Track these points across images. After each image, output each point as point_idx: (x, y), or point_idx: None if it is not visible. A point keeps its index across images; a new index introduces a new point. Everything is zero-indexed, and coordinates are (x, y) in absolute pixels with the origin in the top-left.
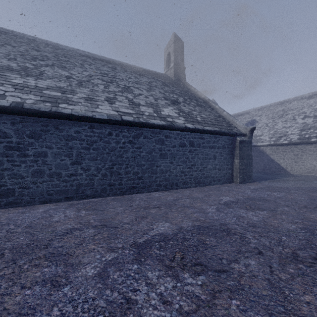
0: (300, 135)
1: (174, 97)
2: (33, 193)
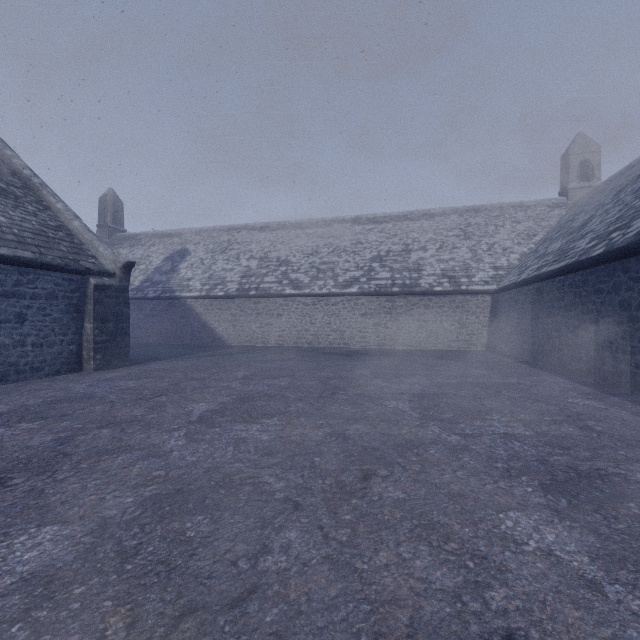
0: (241, 284)
1: None
2: None
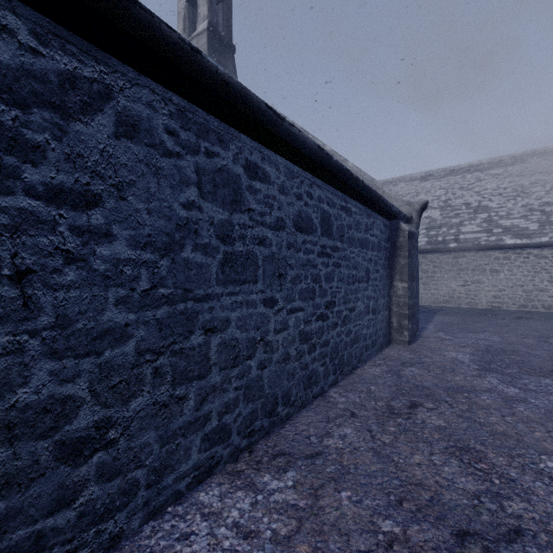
0: (429, 237)
1: None
2: None
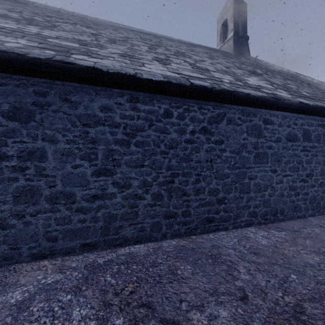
0: None
1: (249, 68)
2: (16, 237)
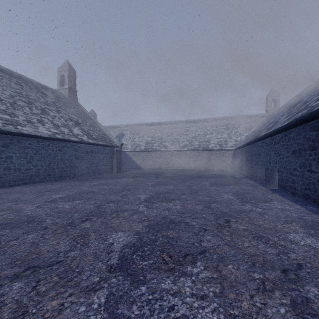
0: (145, 147)
1: (75, 118)
2: (4, 180)
